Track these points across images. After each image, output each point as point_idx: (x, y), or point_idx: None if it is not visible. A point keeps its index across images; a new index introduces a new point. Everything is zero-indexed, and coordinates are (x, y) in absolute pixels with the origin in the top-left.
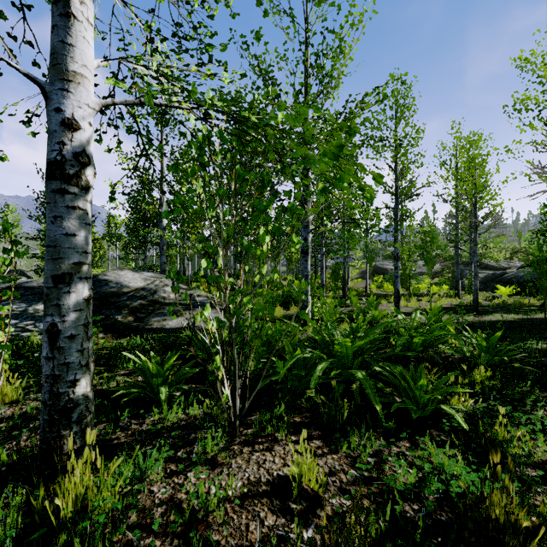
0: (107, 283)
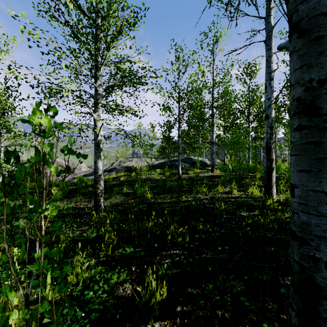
0: (192, 159)
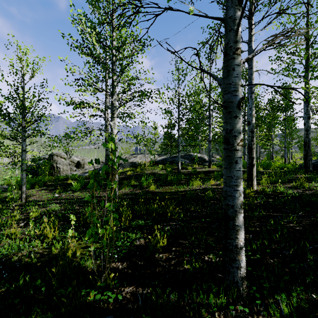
0: (192, 155)
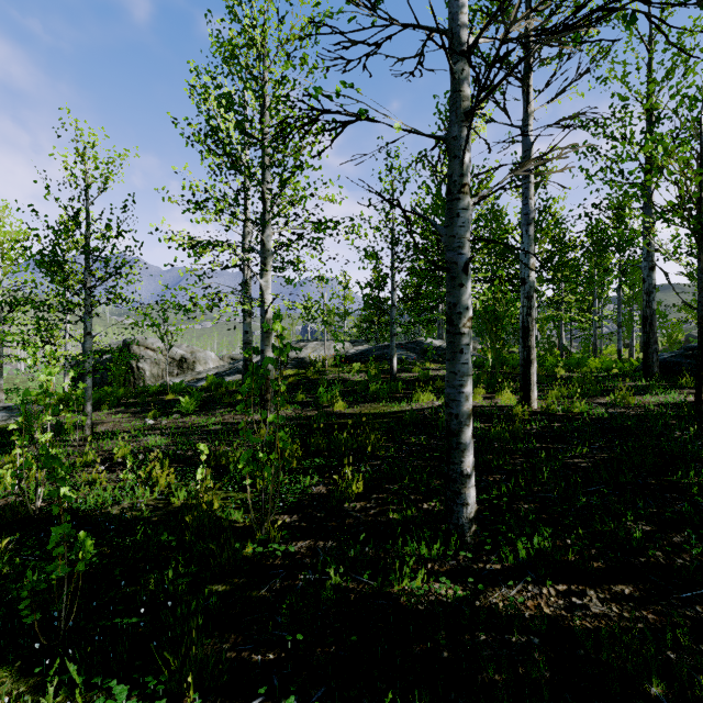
0: (423, 344)
